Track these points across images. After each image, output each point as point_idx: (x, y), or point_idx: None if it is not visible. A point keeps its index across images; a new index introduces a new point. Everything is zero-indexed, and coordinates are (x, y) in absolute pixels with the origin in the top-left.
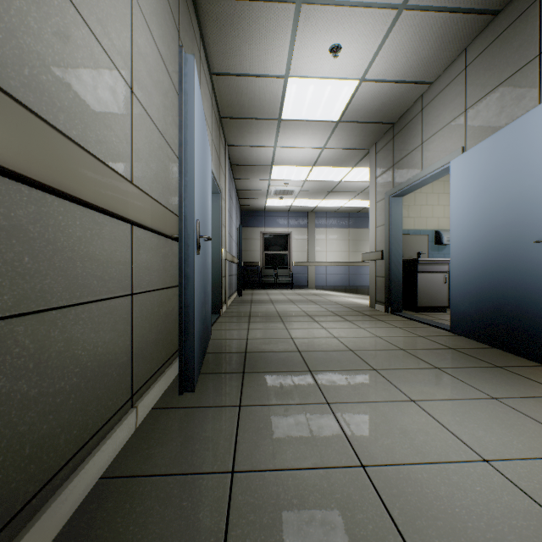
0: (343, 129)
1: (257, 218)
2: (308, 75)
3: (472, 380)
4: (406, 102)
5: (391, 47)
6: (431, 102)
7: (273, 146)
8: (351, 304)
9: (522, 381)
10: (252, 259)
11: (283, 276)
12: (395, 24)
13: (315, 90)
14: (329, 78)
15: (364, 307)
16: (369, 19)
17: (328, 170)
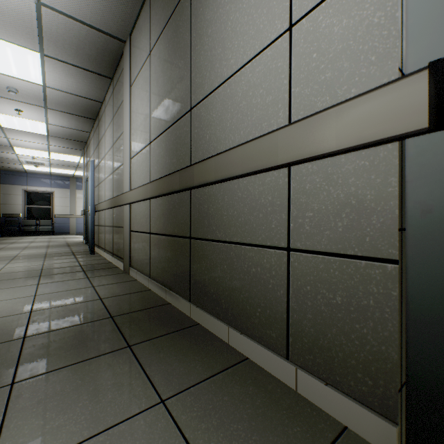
0: (55, 139)
1: (18, 177)
2: (9, 115)
3: (50, 258)
4: (84, 136)
5: (54, 117)
6: (91, 141)
7: (5, 137)
8: (75, 241)
9: (70, 257)
10: (14, 211)
11: (46, 225)
12: (48, 111)
13: (19, 120)
14: (25, 118)
15: (79, 242)
16: (31, 107)
17: (63, 156)
